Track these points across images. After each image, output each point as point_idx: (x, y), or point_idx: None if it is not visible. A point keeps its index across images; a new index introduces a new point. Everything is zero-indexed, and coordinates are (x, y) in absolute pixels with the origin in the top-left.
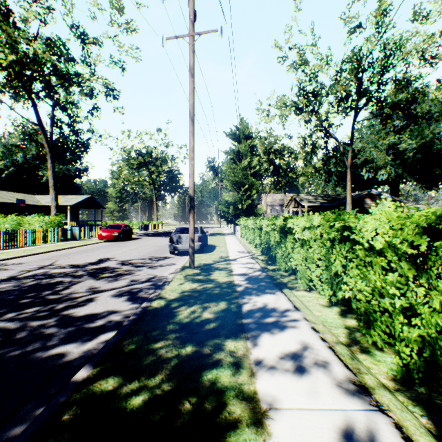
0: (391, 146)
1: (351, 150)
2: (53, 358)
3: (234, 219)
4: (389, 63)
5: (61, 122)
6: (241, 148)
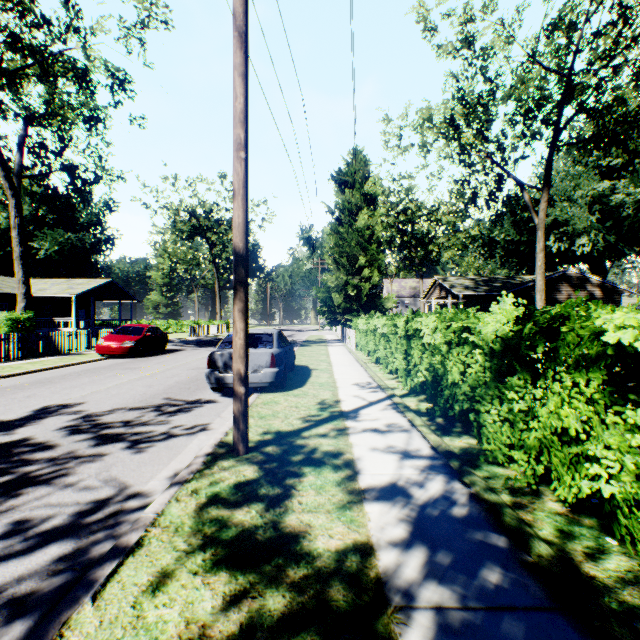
0: (598, 199)
1: (545, 198)
2: None
3: (343, 317)
4: (624, 37)
5: (39, 146)
6: (355, 197)
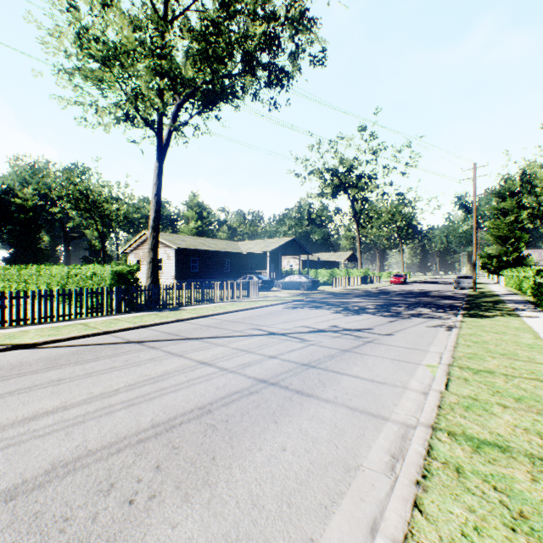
0: None
1: None
2: (455, 296)
3: (497, 270)
4: None
5: (359, 211)
6: (505, 205)
